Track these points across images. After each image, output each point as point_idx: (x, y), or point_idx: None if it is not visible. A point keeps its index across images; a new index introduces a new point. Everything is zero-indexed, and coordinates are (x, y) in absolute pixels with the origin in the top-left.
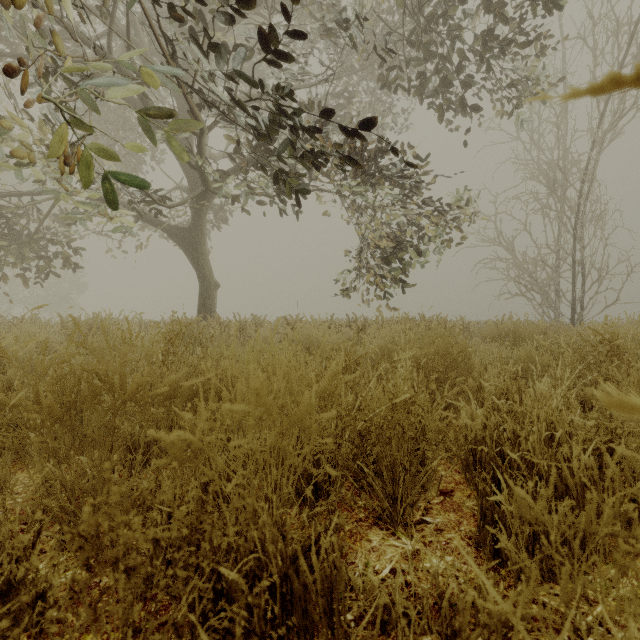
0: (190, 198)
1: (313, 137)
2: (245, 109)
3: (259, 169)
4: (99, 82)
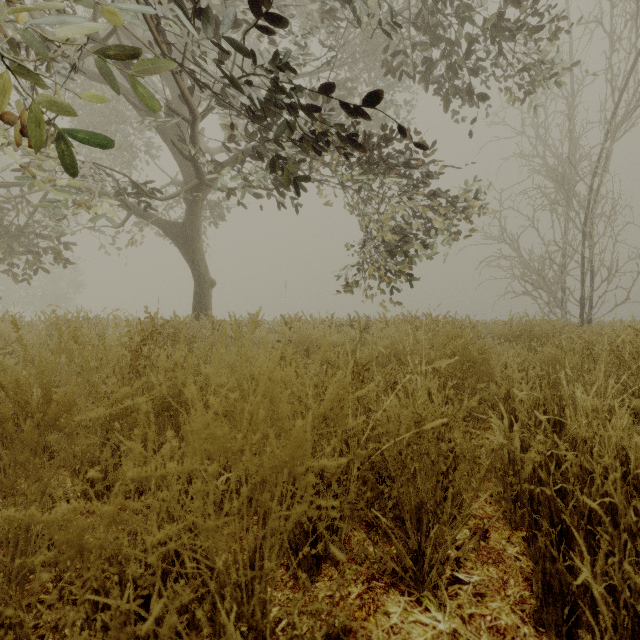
0: (183, 191)
1: (312, 117)
2: (237, 86)
3: (255, 159)
4: (46, 21)
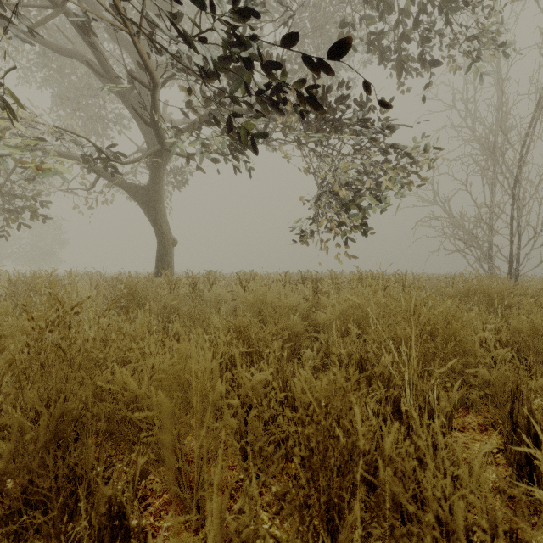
0: (144, 155)
1: (267, 69)
2: (188, 37)
3: (212, 124)
4: None
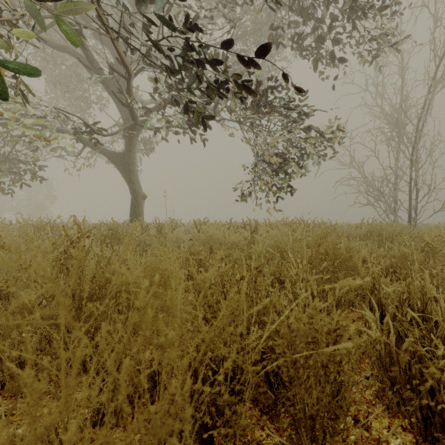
0: (122, 129)
1: (215, 69)
2: (157, 45)
3: (174, 105)
4: None
